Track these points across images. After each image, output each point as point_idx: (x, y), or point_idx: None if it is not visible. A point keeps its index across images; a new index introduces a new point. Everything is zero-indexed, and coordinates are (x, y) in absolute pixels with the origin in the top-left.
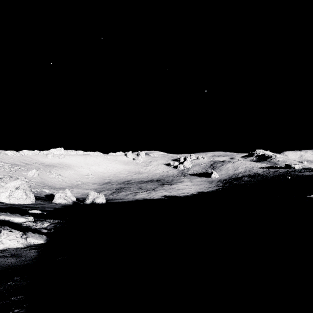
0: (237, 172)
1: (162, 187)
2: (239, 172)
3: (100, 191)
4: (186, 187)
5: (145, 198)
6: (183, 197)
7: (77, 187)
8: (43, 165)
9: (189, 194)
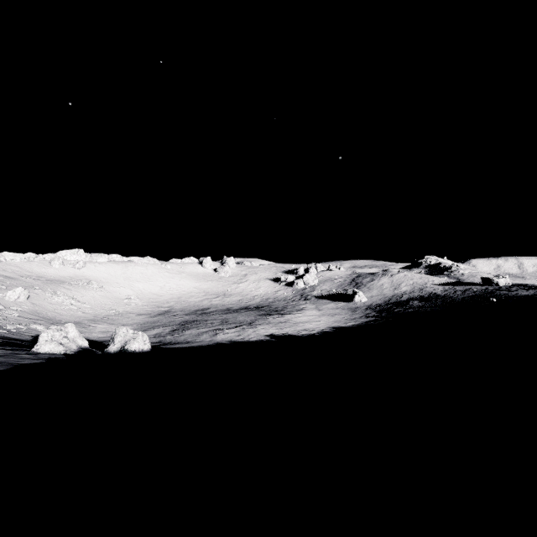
0: (399, 293)
1: (265, 319)
2: (403, 292)
3: (149, 328)
4: (309, 318)
5: (234, 341)
6: (306, 337)
7: (105, 320)
8: (41, 279)
9: (315, 331)
